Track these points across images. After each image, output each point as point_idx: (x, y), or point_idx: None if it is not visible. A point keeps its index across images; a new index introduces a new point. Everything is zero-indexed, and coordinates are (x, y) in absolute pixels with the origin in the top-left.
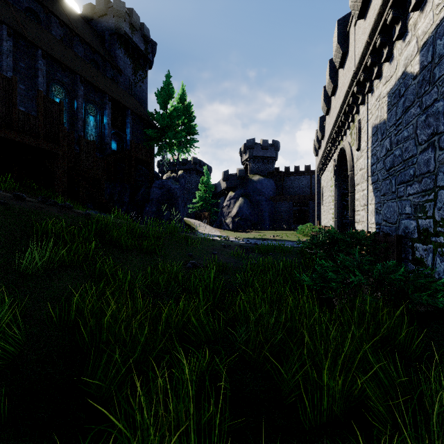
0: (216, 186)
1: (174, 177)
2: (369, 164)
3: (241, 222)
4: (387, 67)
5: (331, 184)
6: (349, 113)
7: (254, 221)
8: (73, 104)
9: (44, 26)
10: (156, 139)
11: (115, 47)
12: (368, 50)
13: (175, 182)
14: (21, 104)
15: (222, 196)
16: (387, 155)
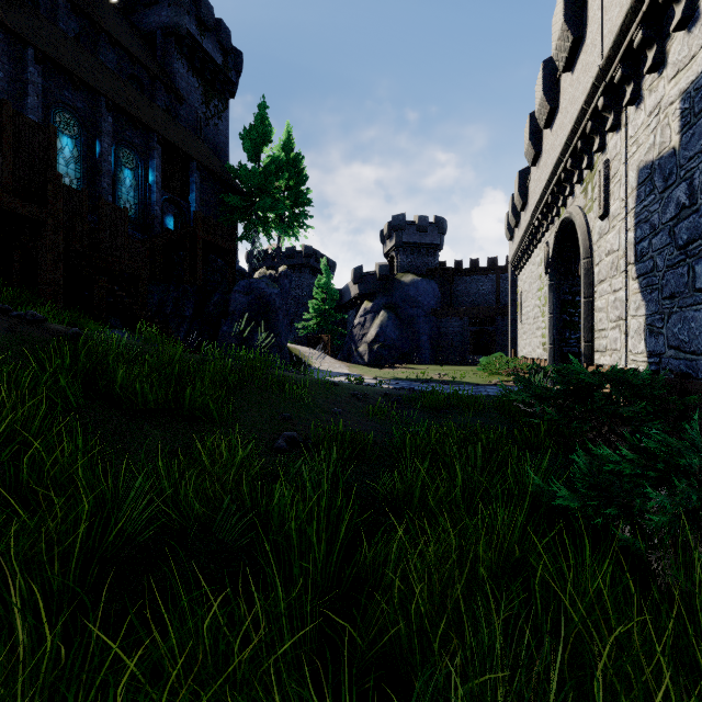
0: (342, 292)
1: (272, 277)
2: (630, 241)
3: (384, 351)
4: (680, 42)
5: (539, 286)
6: (582, 152)
7: (404, 350)
8: (95, 147)
9: (45, 12)
10: (241, 212)
11: (172, 57)
12: (636, 16)
13: (272, 284)
14: None
15: (352, 309)
16: (680, 216)
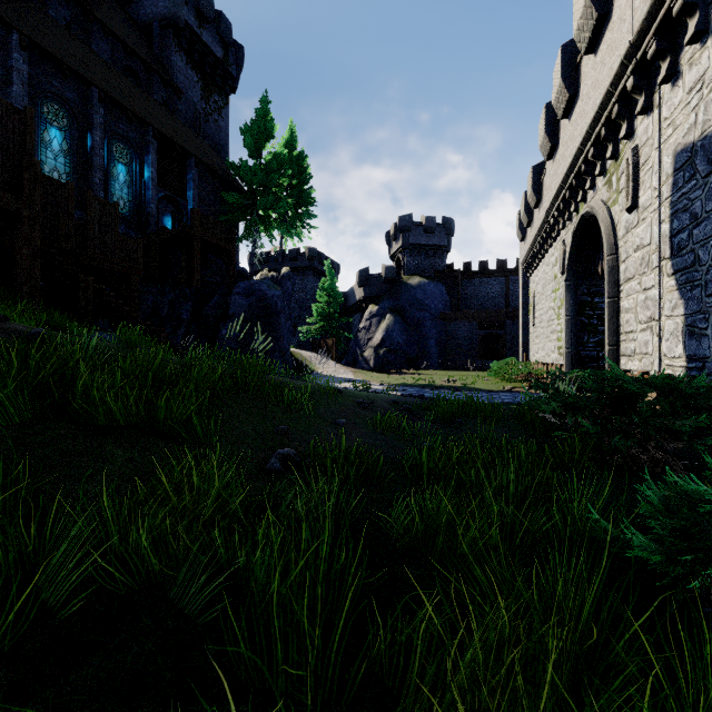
0: (346, 295)
1: (274, 279)
2: (665, 234)
3: (390, 356)
4: None
5: (554, 288)
6: (606, 141)
7: (411, 355)
8: (86, 140)
9: None
10: (241, 211)
11: (170, 50)
12: None
13: (273, 286)
14: None
15: (357, 313)
16: None
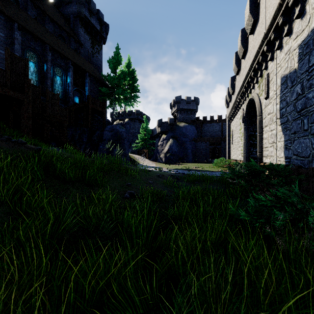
0: (152, 130)
1: (121, 124)
2: (278, 109)
3: (171, 157)
4: (298, 23)
5: (240, 128)
6: (258, 70)
7: (180, 156)
8: (44, 67)
9: (22, 7)
10: (108, 95)
11: (77, 27)
12: (280, 12)
13: (122, 127)
14: (1, 65)
15: (157, 138)
16: (298, 98)
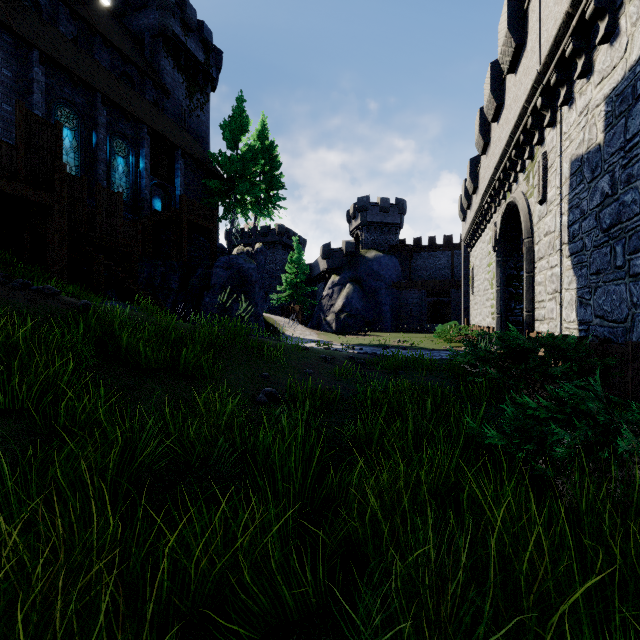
0: (311, 267)
1: (249, 253)
2: (564, 224)
3: (350, 320)
4: (604, 53)
5: (488, 262)
6: (524, 145)
7: (368, 319)
8: (91, 138)
9: (47, 17)
10: (221, 195)
11: (159, 56)
12: (568, 30)
13: (249, 260)
14: (6, 134)
15: (321, 282)
16: (604, 203)
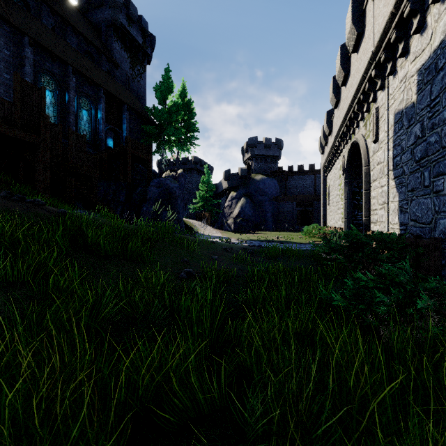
0: (217, 186)
1: (173, 176)
2: (390, 157)
3: (243, 223)
4: (417, 40)
5: (339, 183)
6: (363, 102)
7: (256, 222)
8: (65, 97)
9: (34, 13)
10: (154, 136)
11: (111, 40)
12: (392, 24)
13: (174, 181)
14: (6, 95)
15: (223, 196)
16: (417, 143)
